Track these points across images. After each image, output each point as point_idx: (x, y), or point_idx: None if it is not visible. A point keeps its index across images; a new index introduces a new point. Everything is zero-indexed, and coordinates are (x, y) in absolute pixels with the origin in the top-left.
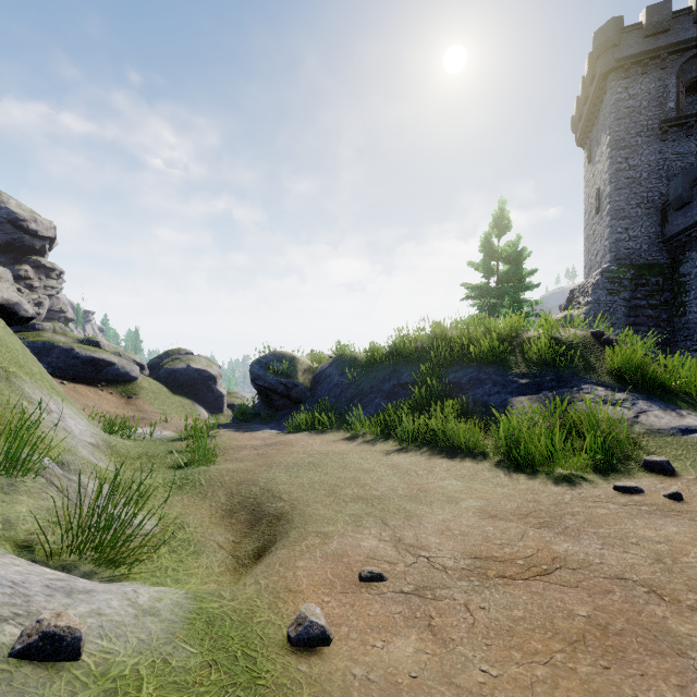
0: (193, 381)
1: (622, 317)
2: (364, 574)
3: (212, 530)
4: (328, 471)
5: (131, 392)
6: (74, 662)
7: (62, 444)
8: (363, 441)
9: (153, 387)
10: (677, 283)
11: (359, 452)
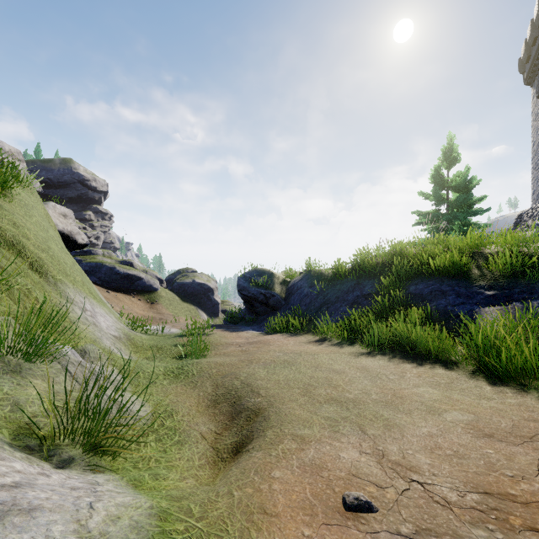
0: (197, 292)
1: None
2: (349, 500)
3: (197, 419)
4: (301, 369)
5: (153, 299)
6: None
7: (90, 336)
8: (331, 344)
9: (168, 296)
10: None
11: (329, 353)
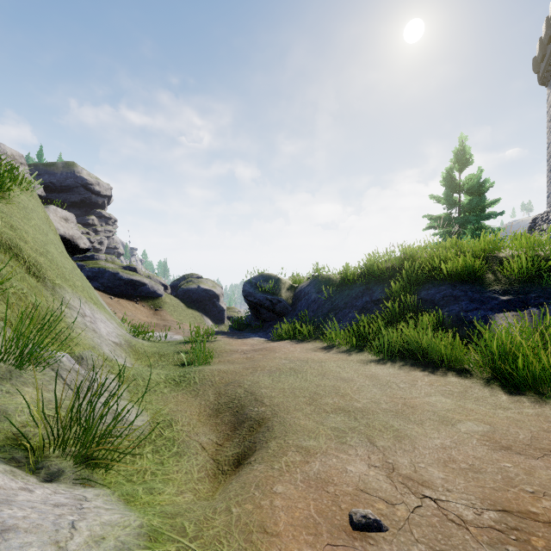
0: (202, 298)
1: None
2: (356, 518)
3: (198, 430)
4: (307, 377)
5: (157, 306)
6: None
7: (88, 342)
8: (339, 351)
9: (173, 302)
10: None
11: (337, 361)
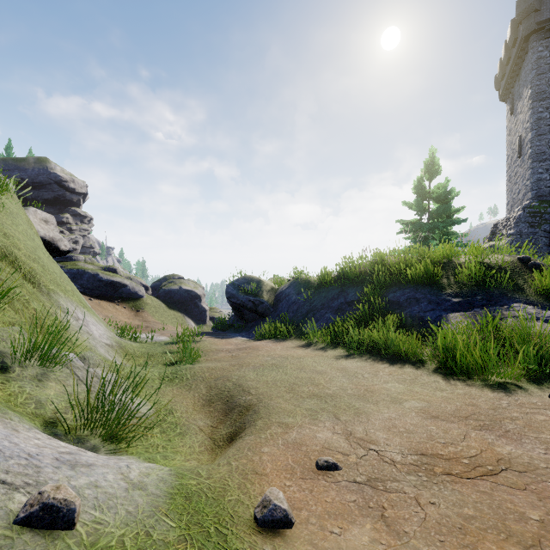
0: (184, 299)
1: (543, 246)
2: (320, 463)
3: (195, 416)
4: (288, 371)
5: (138, 307)
6: (69, 531)
7: (85, 344)
8: (316, 348)
9: (154, 303)
10: None
11: (313, 357)
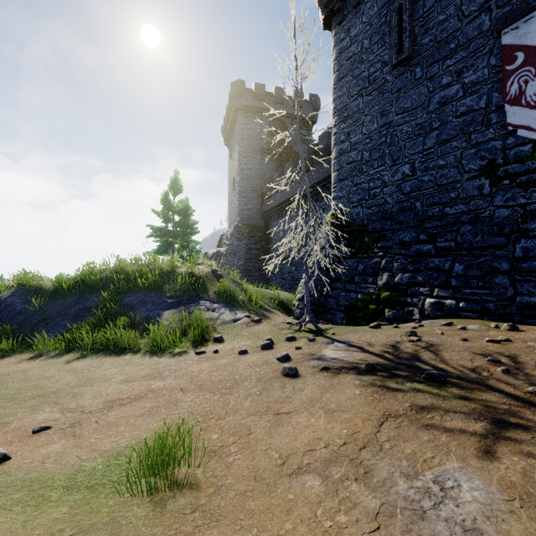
0: None
1: (244, 254)
2: (36, 429)
3: None
4: (9, 386)
5: None
6: None
7: None
8: (47, 357)
9: None
10: (267, 237)
11: (42, 366)
